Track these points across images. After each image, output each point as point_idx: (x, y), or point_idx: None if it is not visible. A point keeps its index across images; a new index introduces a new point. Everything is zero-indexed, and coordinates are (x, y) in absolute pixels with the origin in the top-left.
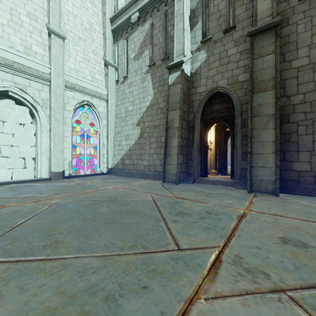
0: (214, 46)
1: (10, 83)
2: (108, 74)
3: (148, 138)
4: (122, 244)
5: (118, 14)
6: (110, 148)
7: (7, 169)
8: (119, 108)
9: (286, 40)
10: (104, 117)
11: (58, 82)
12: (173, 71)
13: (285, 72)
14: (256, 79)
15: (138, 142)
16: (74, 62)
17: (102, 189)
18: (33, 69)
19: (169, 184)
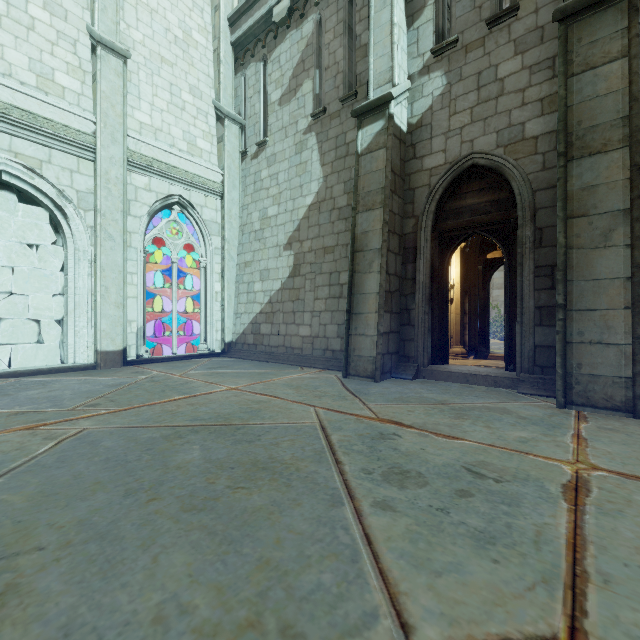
0: (464, 59)
1: (3, 155)
2: (225, 137)
3: (311, 275)
4: (215, 613)
5: (245, 6)
6: (229, 300)
7: None
8: (247, 213)
9: None
10: (215, 231)
11: (113, 154)
12: (368, 120)
13: None
14: (578, 125)
15: (288, 285)
16: (150, 112)
17: (202, 393)
18: (56, 124)
19: (359, 381)
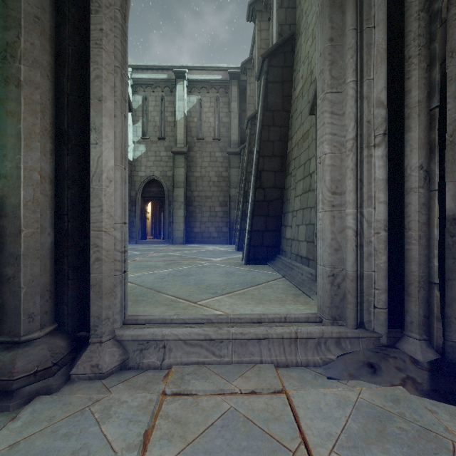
0: (151, 145)
1: None
2: None
3: None
4: None
5: None
6: None
7: None
8: None
9: (192, 159)
10: None
11: None
12: None
13: (191, 177)
14: (176, 180)
15: None
16: None
17: None
18: None
19: None
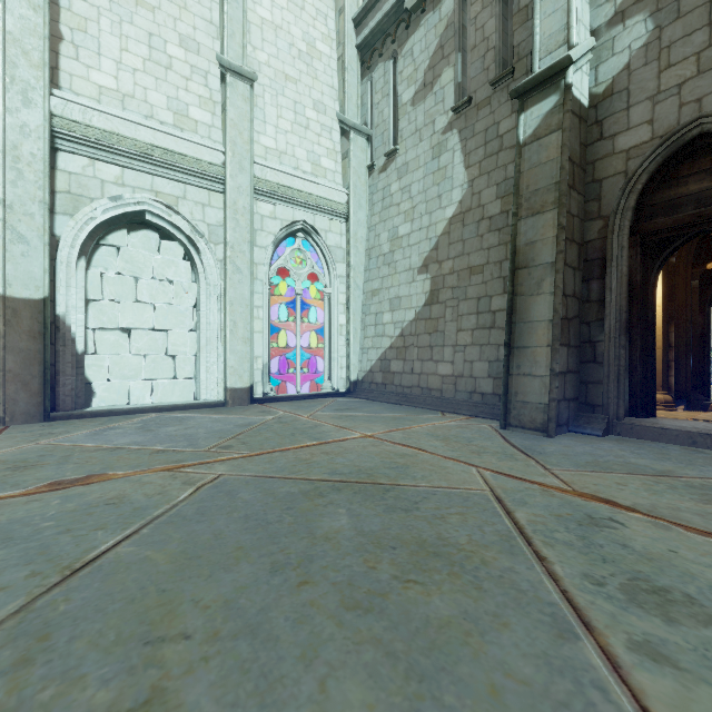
0: None
1: (146, 195)
2: (350, 152)
3: (453, 301)
4: None
5: None
6: (355, 333)
7: (143, 380)
8: (375, 234)
9: None
10: (340, 257)
11: (240, 183)
12: (533, 99)
13: None
14: None
15: (423, 315)
16: (275, 135)
17: (335, 440)
18: (190, 159)
19: (524, 434)
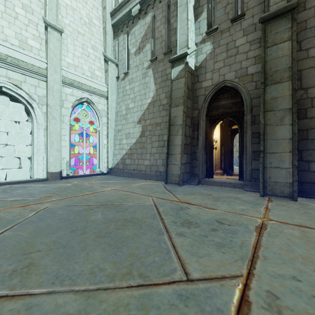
0: (221, 37)
1: (3, 78)
2: (108, 70)
3: (150, 136)
4: (113, 270)
5: (118, 7)
6: (110, 147)
7: (1, 169)
8: (119, 106)
9: (303, 27)
10: (104, 115)
11: (55, 78)
12: (176, 64)
13: (301, 62)
14: (270, 70)
15: (139, 141)
16: (73, 58)
17: (99, 191)
18: (28, 64)
19: (172, 185)
